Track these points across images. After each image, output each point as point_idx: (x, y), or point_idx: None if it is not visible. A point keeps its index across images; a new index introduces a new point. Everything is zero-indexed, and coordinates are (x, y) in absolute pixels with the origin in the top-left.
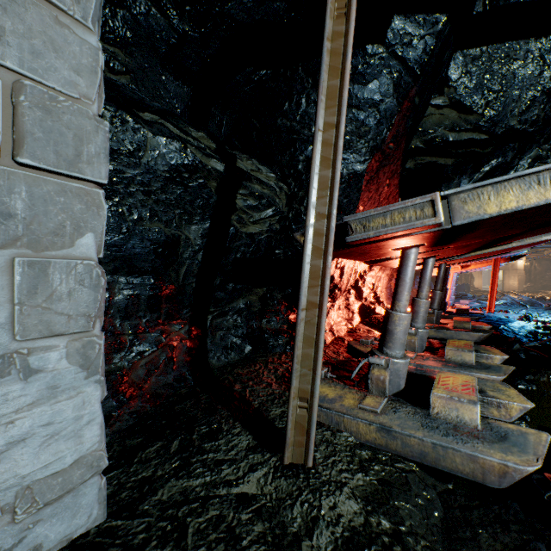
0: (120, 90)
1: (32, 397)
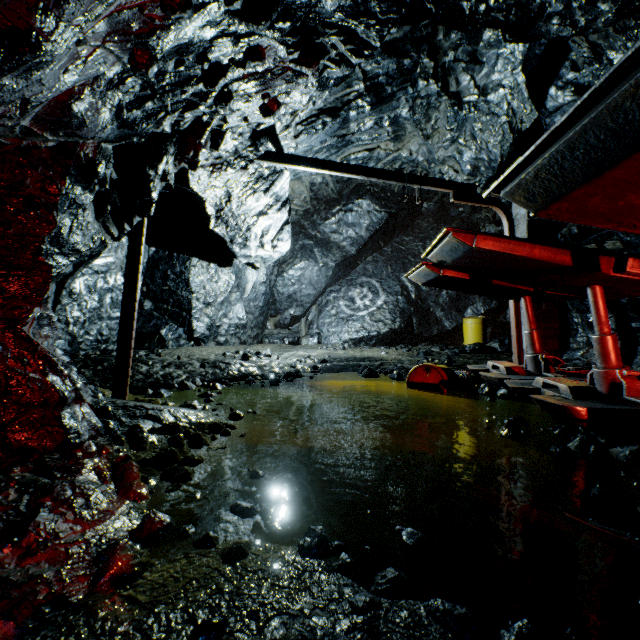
0: (579, 244)
1: None
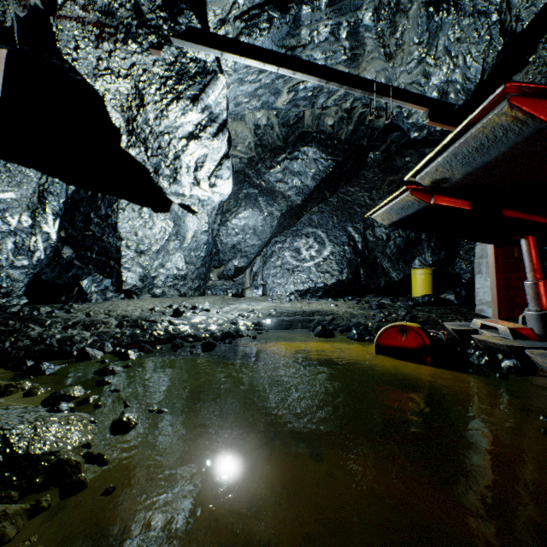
0: None
1: (486, 285)
